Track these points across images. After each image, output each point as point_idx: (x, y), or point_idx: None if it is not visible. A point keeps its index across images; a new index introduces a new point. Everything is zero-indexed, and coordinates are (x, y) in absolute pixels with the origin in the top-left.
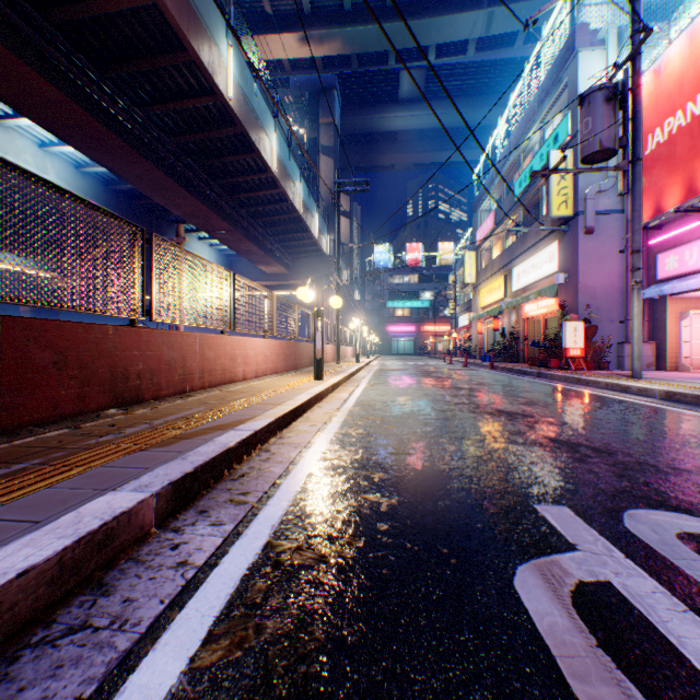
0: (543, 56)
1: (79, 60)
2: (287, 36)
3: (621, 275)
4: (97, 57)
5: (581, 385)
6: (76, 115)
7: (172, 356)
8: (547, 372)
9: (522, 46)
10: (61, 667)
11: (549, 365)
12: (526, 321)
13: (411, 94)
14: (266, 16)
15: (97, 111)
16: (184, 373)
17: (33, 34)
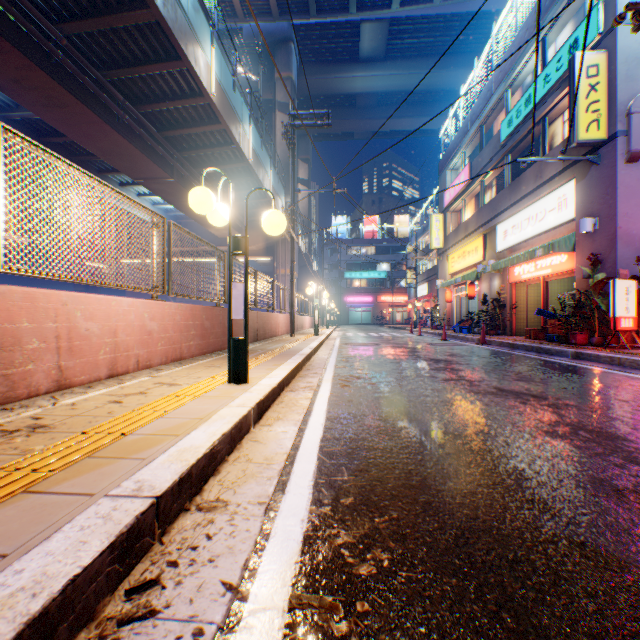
0: None
1: None
2: None
3: None
4: None
5: None
6: None
7: None
8: (598, 353)
9: None
10: None
11: (574, 341)
12: (514, 285)
13: (372, 52)
14: None
15: None
16: None
17: None
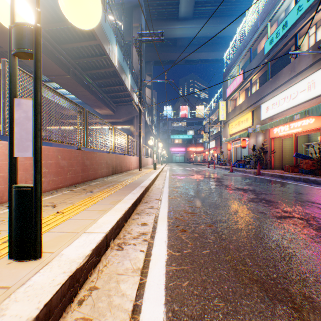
0: None
1: None
2: None
3: None
4: None
5: None
6: None
7: None
8: None
9: None
10: None
11: None
12: (272, 140)
13: (186, 14)
14: None
15: None
16: None
17: None
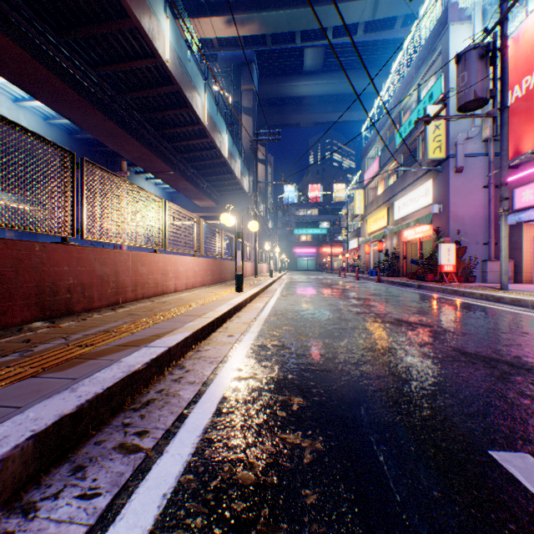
0: (419, 31)
1: (39, 25)
2: (215, 19)
3: (485, 205)
4: (56, 23)
5: (458, 296)
6: (38, 72)
7: (104, 271)
8: (426, 284)
9: (400, 29)
10: None
11: (426, 279)
12: (405, 243)
13: (313, 67)
14: (199, 4)
15: (57, 69)
16: (117, 287)
17: None
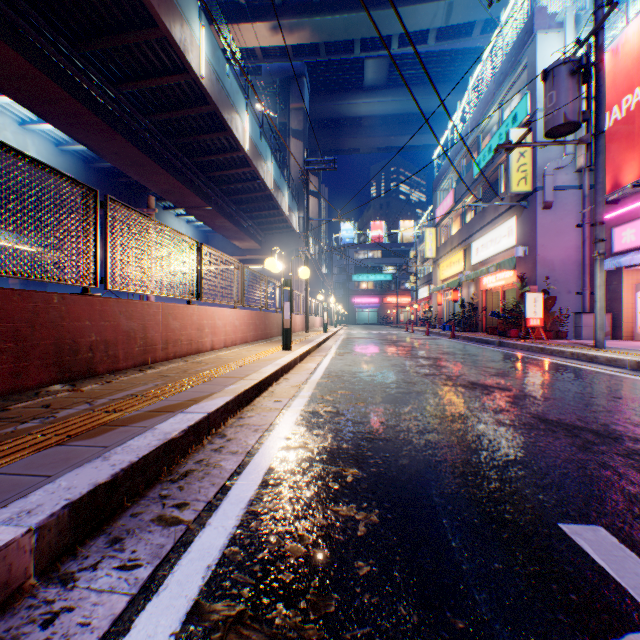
0: (501, 41)
1: (52, 35)
2: (259, 25)
3: (578, 248)
4: (71, 33)
5: (545, 354)
6: (50, 90)
7: (131, 326)
8: (509, 341)
9: (479, 36)
10: None
11: (509, 335)
12: (485, 292)
13: (375, 82)
14: (239, 6)
15: (72, 86)
16: (145, 344)
17: (3, 6)
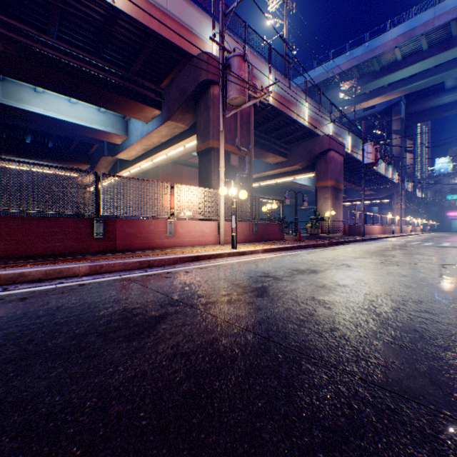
0: None
1: None
2: (375, 99)
3: None
4: None
5: None
6: None
7: (366, 229)
8: None
9: None
10: (382, 239)
11: None
12: None
13: (454, 85)
14: (365, 94)
15: None
16: (367, 232)
17: None
